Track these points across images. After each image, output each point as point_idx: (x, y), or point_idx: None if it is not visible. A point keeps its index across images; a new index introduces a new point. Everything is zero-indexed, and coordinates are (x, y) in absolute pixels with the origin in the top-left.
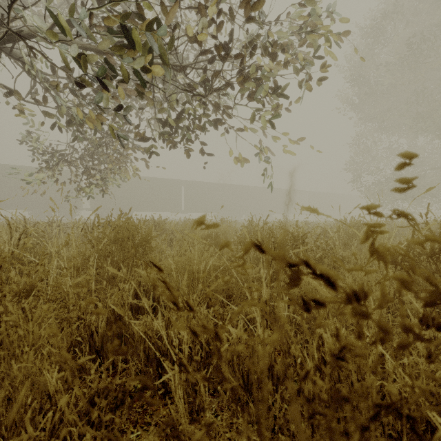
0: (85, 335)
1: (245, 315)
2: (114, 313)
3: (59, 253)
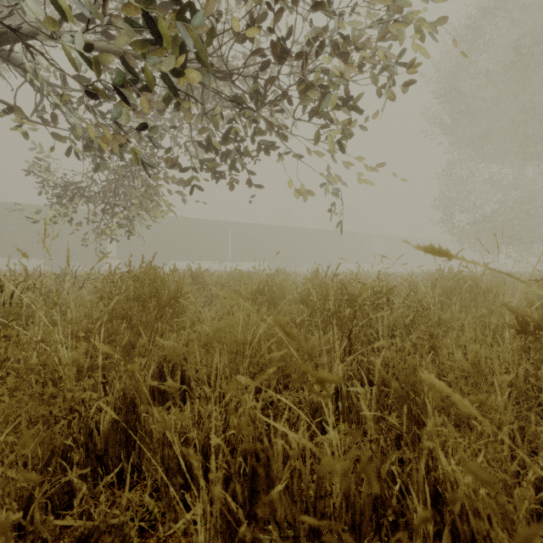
0: (78, 436)
1: (309, 403)
2: (125, 400)
3: (66, 313)
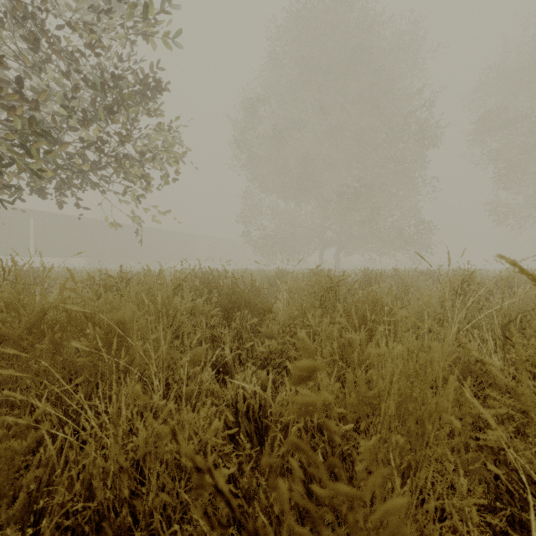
0: None
1: None
2: None
3: None
